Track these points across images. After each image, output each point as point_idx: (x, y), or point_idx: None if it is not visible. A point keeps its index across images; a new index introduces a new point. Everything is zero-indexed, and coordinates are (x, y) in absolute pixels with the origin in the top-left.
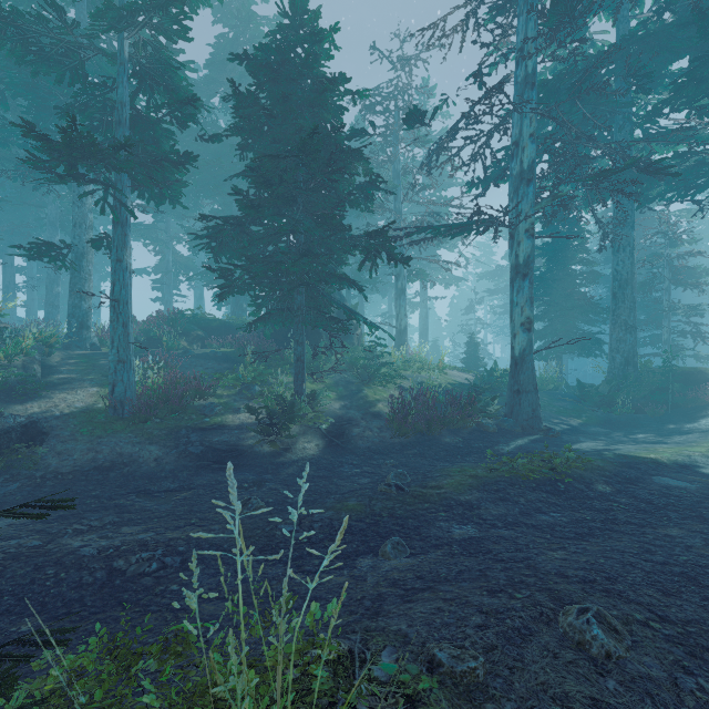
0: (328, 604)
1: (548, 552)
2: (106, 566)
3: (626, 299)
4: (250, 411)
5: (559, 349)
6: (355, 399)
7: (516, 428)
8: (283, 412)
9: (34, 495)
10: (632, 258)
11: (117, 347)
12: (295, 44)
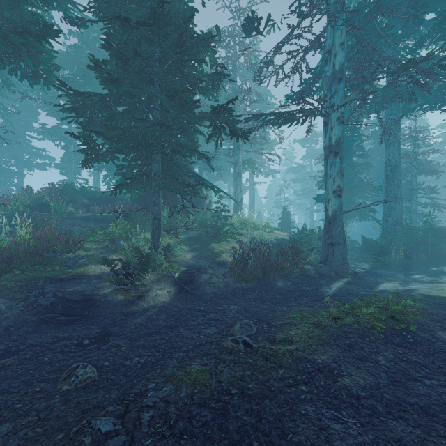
0: None
1: None
2: None
3: (395, 179)
4: (106, 263)
5: (345, 216)
6: (204, 251)
7: (331, 272)
8: (140, 263)
9: None
10: (399, 151)
11: None
12: None
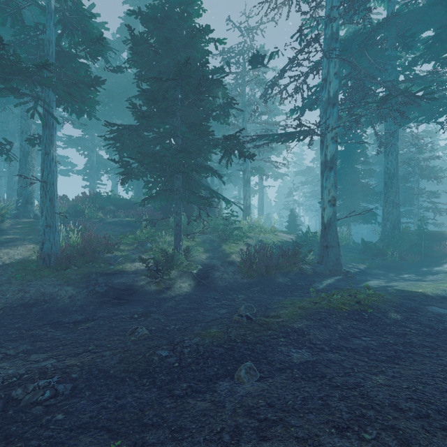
0: None
1: (372, 376)
2: (5, 396)
3: (393, 186)
4: (142, 261)
5: (349, 219)
6: (216, 252)
7: (326, 271)
8: (166, 261)
9: None
10: (397, 159)
11: (46, 215)
12: (174, 5)
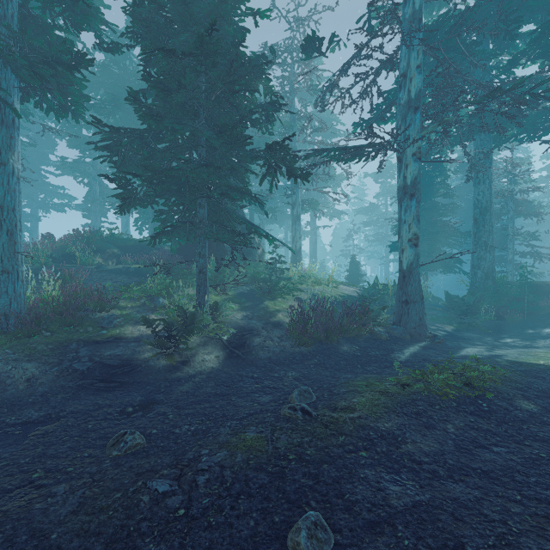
0: None
1: None
2: None
3: (486, 224)
4: (147, 323)
5: (426, 267)
6: (256, 310)
7: (405, 335)
8: (184, 323)
9: None
10: (490, 189)
11: (1, 256)
12: None
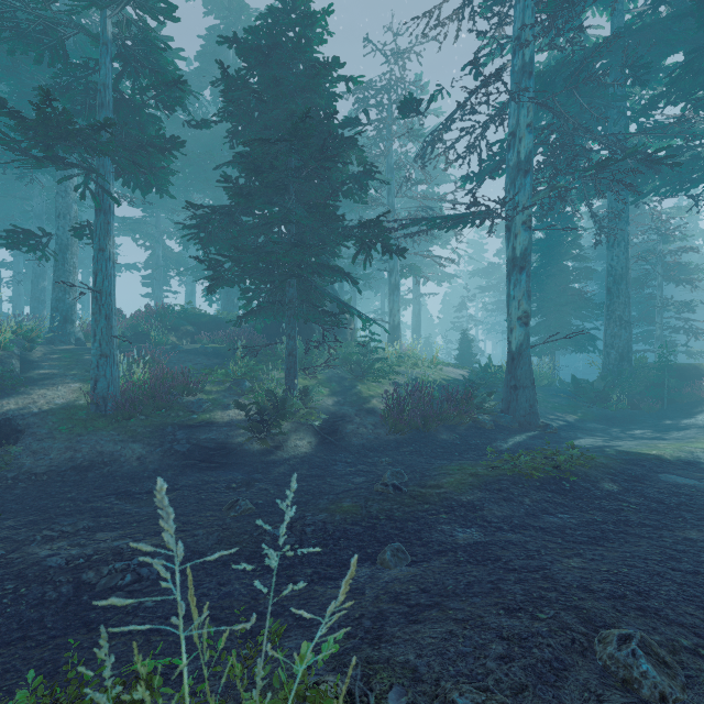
0: (323, 644)
1: (563, 559)
2: (74, 579)
3: (621, 294)
4: (240, 407)
5: (553, 345)
6: (348, 395)
7: (513, 424)
8: (274, 409)
9: (4, 498)
10: (626, 253)
11: (100, 340)
12: (286, 28)
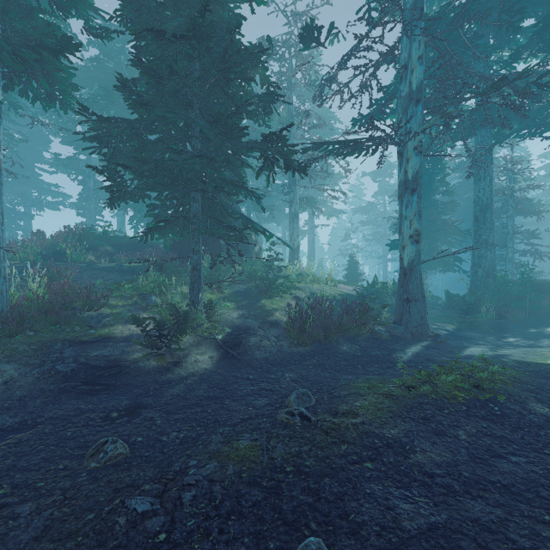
0: None
1: None
2: None
3: (486, 221)
4: (136, 322)
5: (425, 266)
6: (252, 308)
7: (407, 334)
8: (176, 322)
9: None
10: (491, 186)
11: None
12: None
